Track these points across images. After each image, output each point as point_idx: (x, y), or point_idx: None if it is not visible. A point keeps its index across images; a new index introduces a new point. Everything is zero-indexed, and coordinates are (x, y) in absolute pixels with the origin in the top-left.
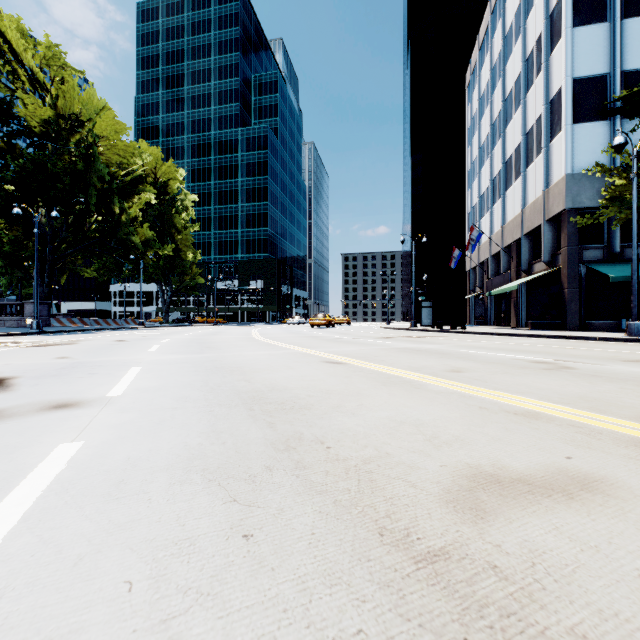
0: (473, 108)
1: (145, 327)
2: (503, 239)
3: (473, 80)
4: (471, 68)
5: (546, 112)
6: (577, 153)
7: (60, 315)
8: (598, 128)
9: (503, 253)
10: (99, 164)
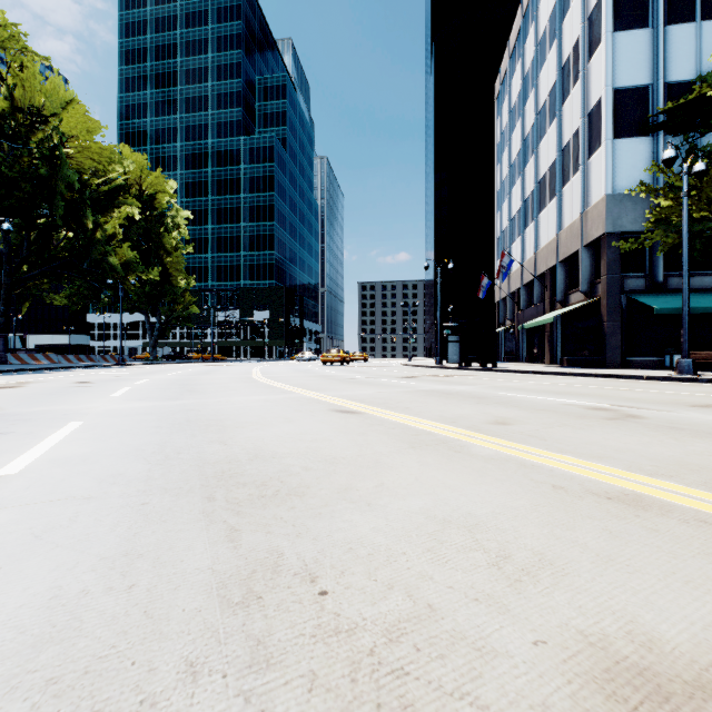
0: (503, 122)
1: (126, 365)
2: (536, 267)
3: (503, 91)
4: (501, 78)
5: (584, 126)
6: (618, 171)
7: (22, 350)
8: (640, 144)
9: (536, 282)
10: (67, 169)
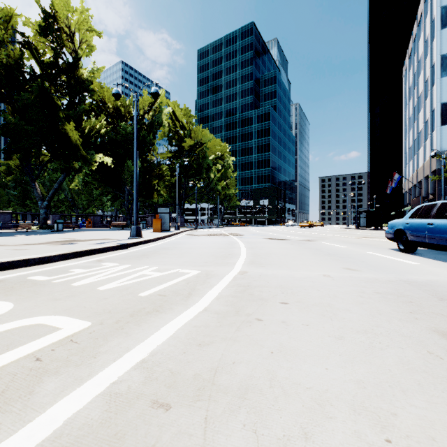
0: (406, 91)
1: (220, 227)
2: (417, 177)
3: (406, 74)
4: (405, 66)
5: (431, 116)
6: (443, 140)
7: None
8: None
9: (417, 185)
10: (208, 159)
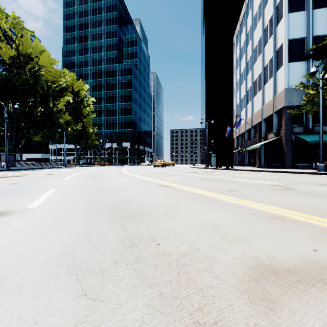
0: (237, 55)
1: (66, 167)
2: (252, 122)
3: (237, 41)
4: (236, 35)
5: (274, 56)
6: (290, 77)
7: (21, 161)
8: (301, 65)
9: (252, 129)
10: (41, 80)
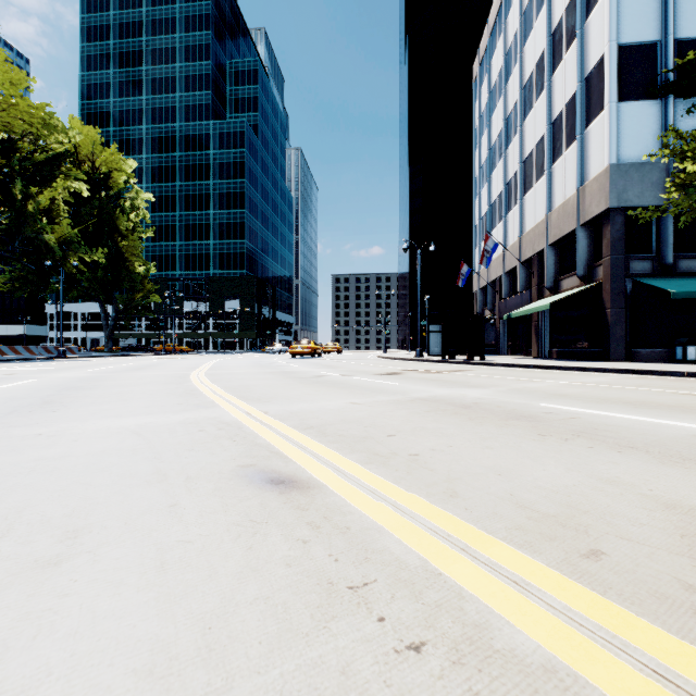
0: (482, 104)
1: (66, 357)
2: (521, 252)
3: (482, 72)
4: (479, 58)
5: (581, 91)
6: (623, 138)
7: None
8: (647, 108)
9: (521, 269)
10: None
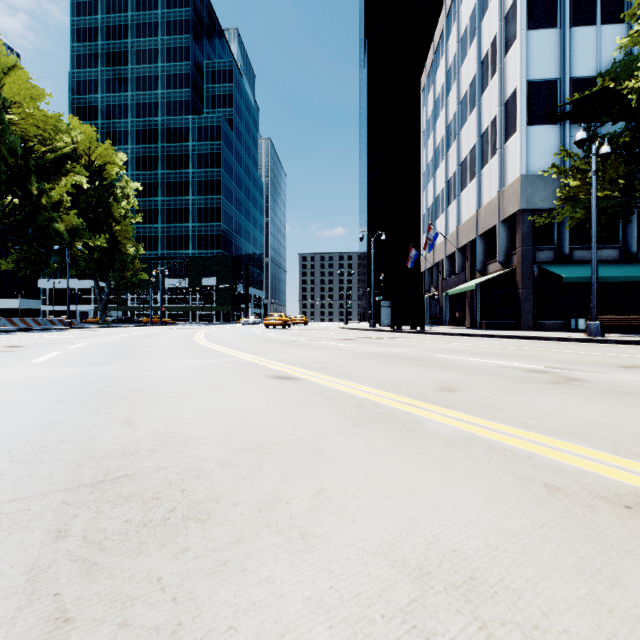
0: (428, 111)
1: (72, 328)
2: (458, 240)
3: (428, 83)
4: (426, 71)
5: (501, 114)
6: (531, 155)
7: None
8: (550, 131)
9: (458, 254)
10: (9, 134)
